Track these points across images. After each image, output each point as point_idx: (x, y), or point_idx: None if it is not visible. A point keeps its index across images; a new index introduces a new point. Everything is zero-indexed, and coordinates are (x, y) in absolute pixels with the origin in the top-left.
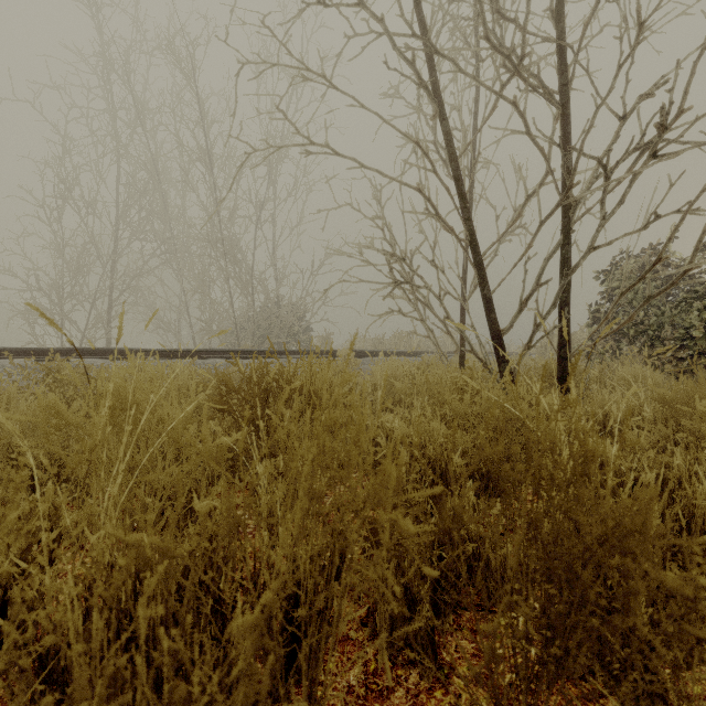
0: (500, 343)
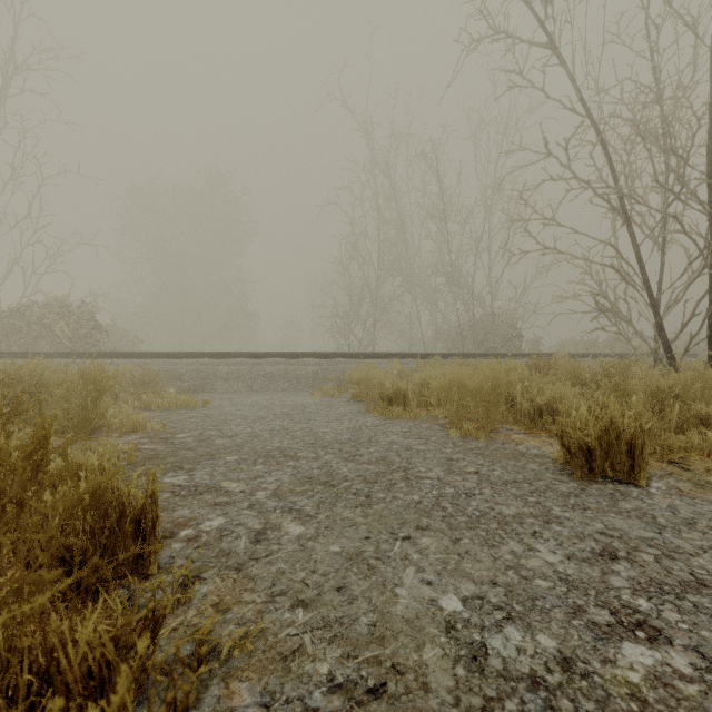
0: (667, 349)
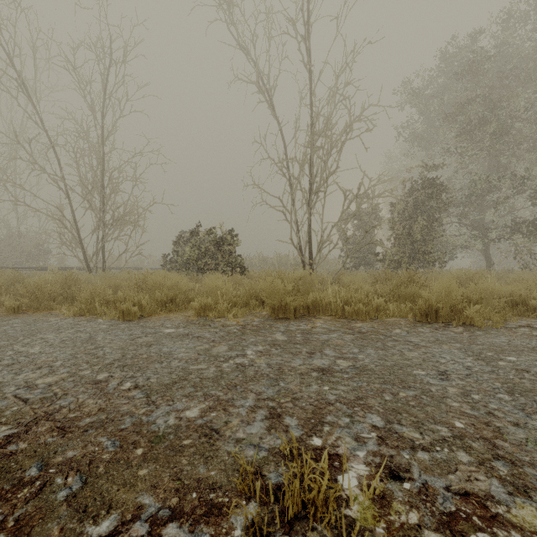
0: (88, 265)
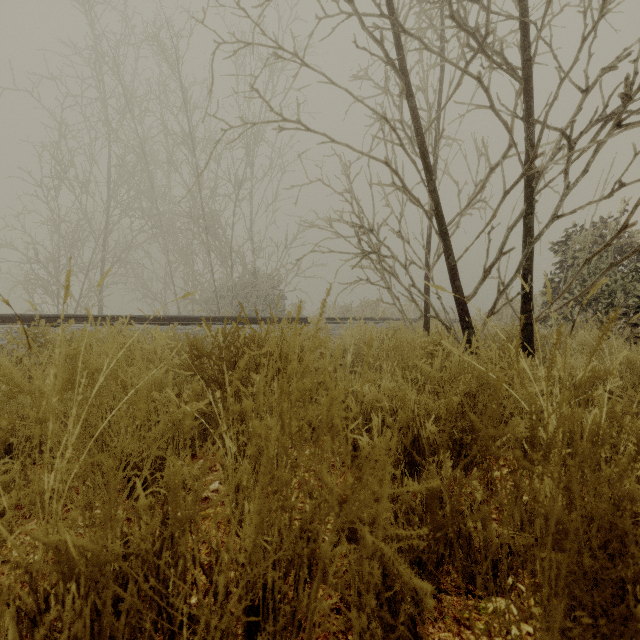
0: (464, 309)
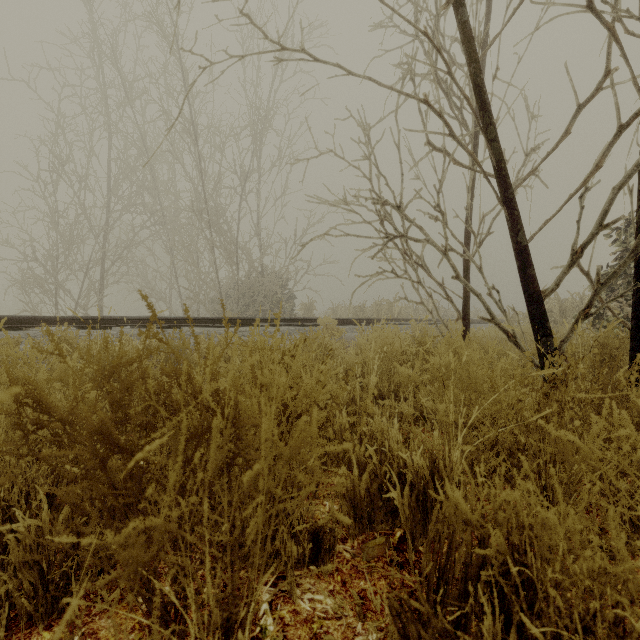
0: (540, 309)
